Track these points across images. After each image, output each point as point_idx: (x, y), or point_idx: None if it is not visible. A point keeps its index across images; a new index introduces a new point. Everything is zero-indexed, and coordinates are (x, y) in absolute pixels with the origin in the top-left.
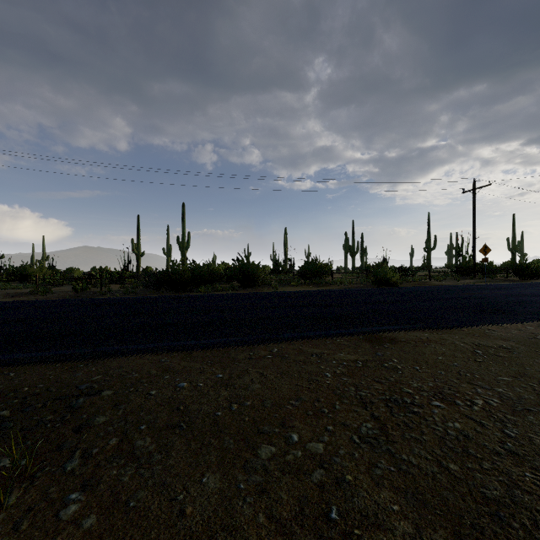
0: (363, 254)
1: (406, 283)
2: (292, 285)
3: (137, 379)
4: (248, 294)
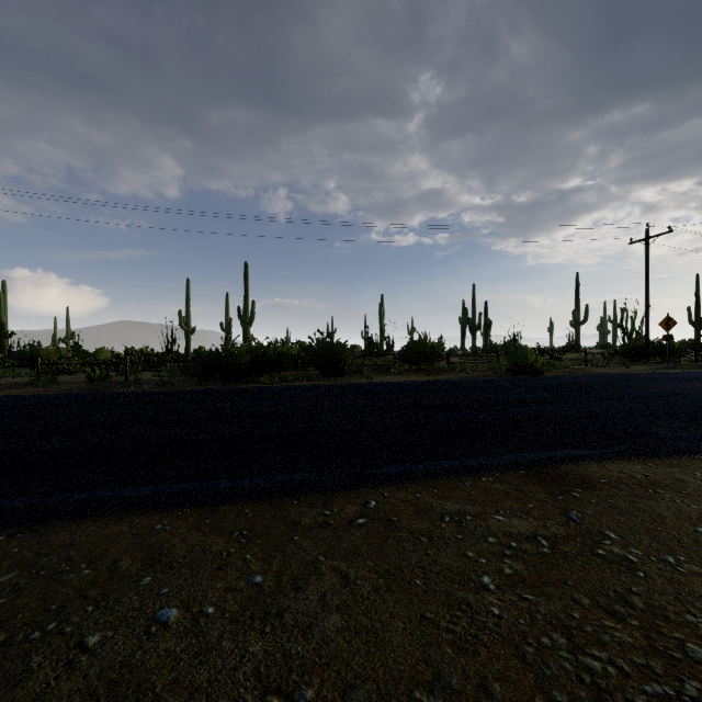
0: (487, 330)
1: (553, 369)
2: (392, 373)
3: (81, 586)
4: (330, 386)
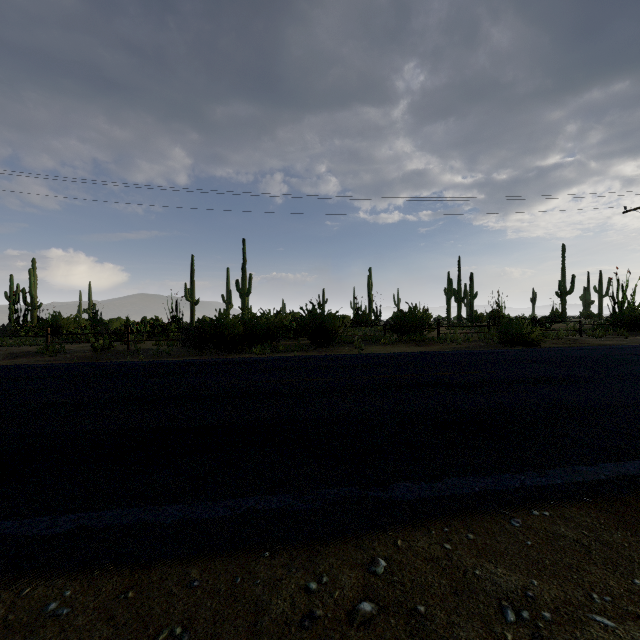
0: (472, 300)
1: (547, 340)
2: (382, 343)
3: None
4: (320, 357)
